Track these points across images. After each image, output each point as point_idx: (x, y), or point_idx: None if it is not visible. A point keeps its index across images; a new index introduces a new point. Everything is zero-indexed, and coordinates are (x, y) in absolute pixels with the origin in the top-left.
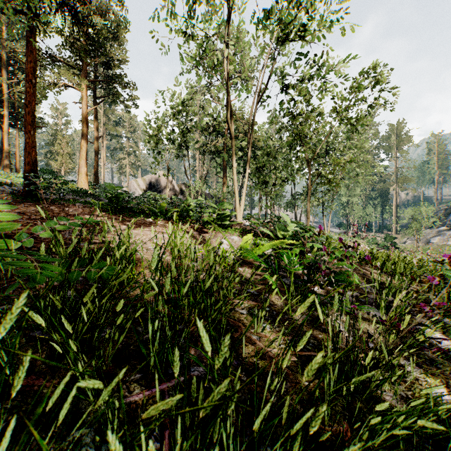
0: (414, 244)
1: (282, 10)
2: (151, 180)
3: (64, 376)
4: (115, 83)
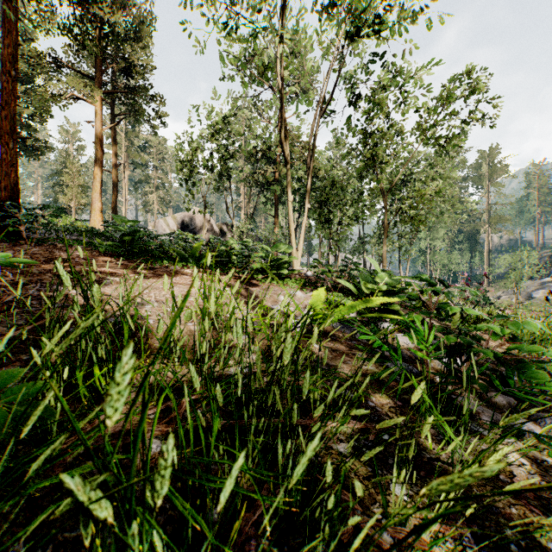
0: (511, 299)
1: None
2: (183, 219)
3: None
4: (138, 95)
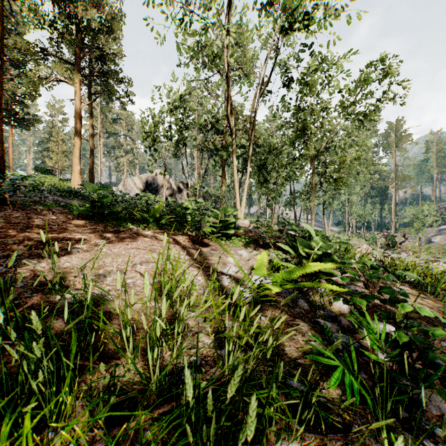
0: (414, 243)
1: None
2: (147, 179)
3: None
4: (110, 78)
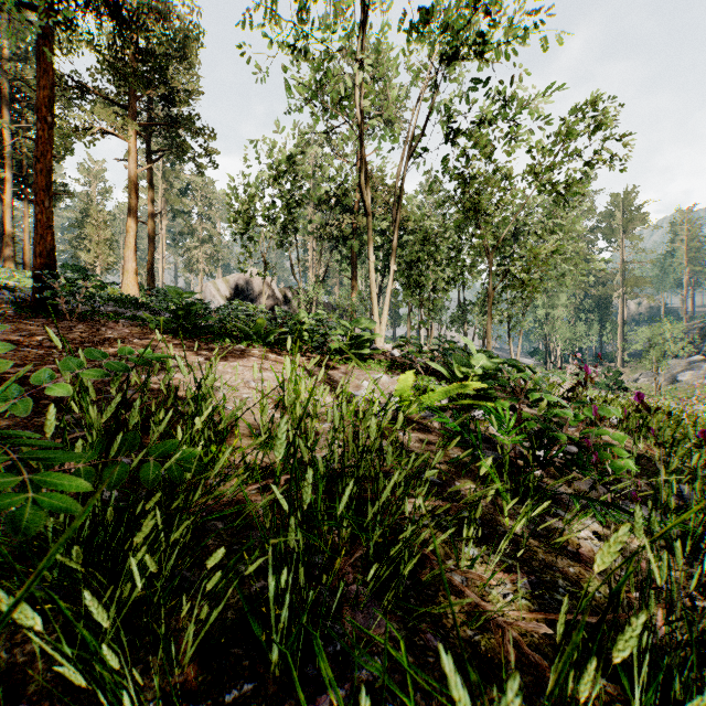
0: (651, 382)
1: (449, 10)
2: (237, 282)
3: (92, 700)
4: (182, 128)
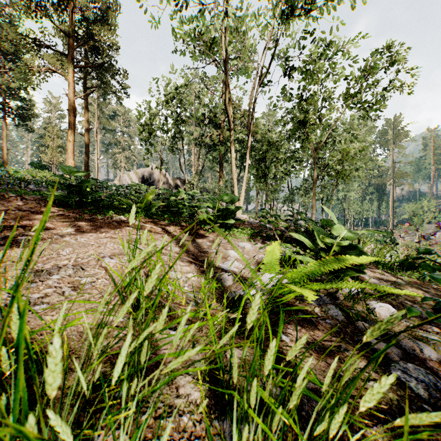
0: (412, 239)
1: None
2: (144, 174)
3: None
4: (105, 69)
